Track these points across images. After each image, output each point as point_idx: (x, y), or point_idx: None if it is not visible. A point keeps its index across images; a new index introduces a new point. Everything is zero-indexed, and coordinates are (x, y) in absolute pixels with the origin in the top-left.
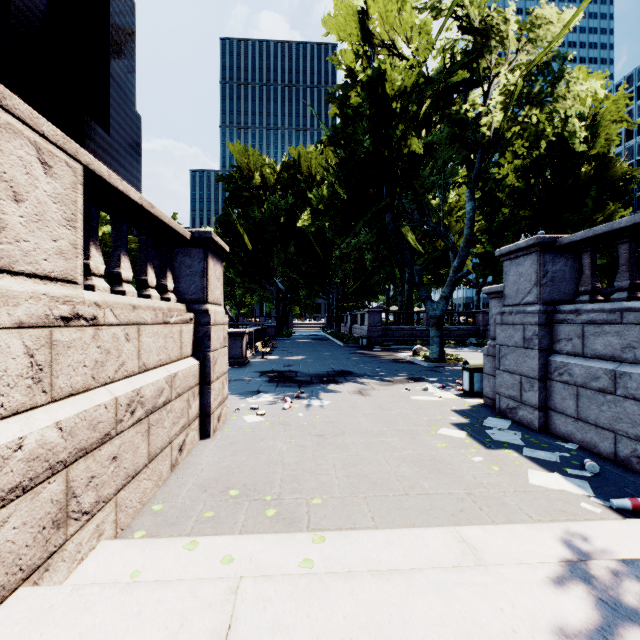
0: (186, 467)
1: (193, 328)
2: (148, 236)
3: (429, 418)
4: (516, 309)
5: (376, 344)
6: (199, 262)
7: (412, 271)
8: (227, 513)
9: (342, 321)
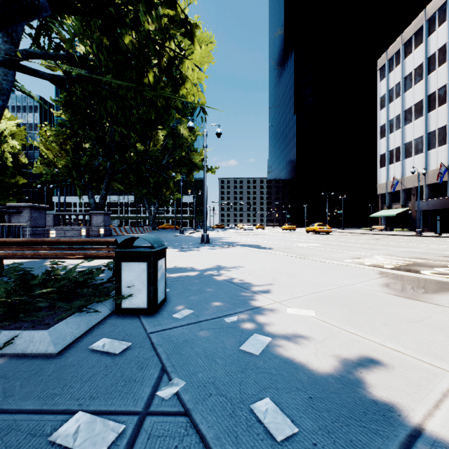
0: None
1: None
2: None
3: None
4: None
5: None
6: None
7: None
8: None
9: None
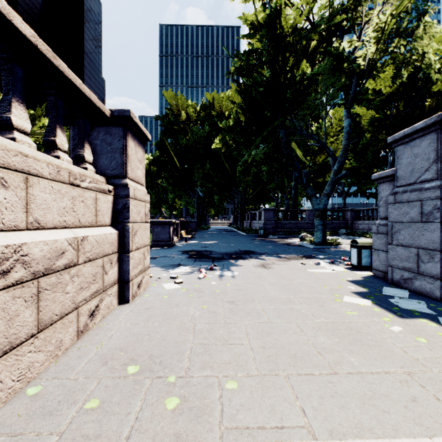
0: (95, 333)
1: (112, 200)
2: (57, 98)
3: (329, 287)
4: (411, 188)
5: (270, 234)
6: (119, 140)
7: (300, 174)
8: (121, 397)
9: (244, 219)
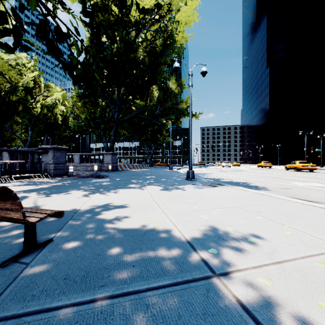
0: None
1: None
2: None
3: None
4: None
5: None
6: None
7: None
8: None
9: None
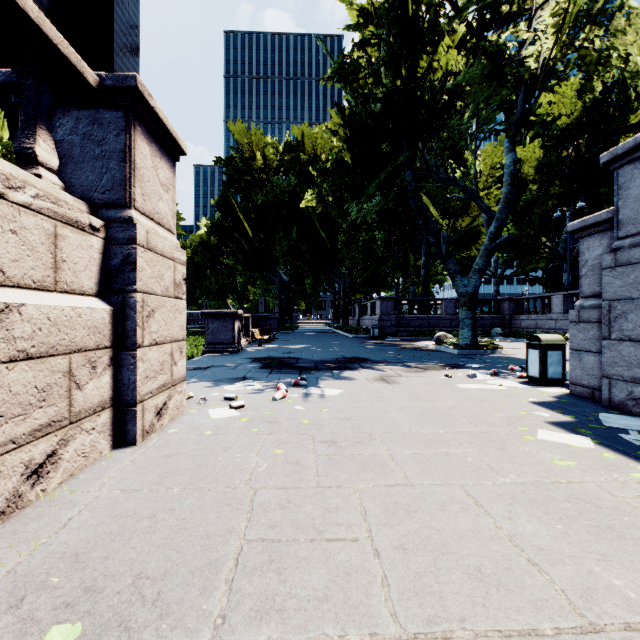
0: (35, 514)
1: (102, 248)
2: None
3: (504, 414)
4: None
5: (389, 335)
6: (117, 135)
7: (438, 240)
8: None
9: (349, 314)
